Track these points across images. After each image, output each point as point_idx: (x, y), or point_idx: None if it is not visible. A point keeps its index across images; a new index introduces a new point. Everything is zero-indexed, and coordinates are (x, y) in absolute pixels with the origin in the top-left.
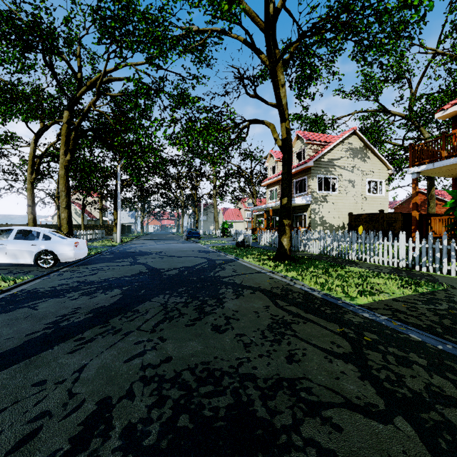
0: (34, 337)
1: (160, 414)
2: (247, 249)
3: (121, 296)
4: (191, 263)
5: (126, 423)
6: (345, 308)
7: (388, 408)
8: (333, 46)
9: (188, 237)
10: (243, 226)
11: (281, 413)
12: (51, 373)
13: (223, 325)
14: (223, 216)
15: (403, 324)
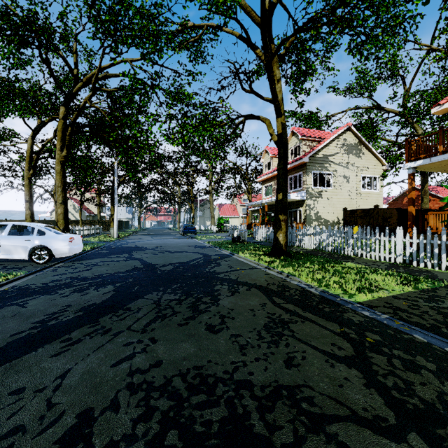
0: (19, 338)
1: (146, 430)
2: (242, 244)
3: (114, 293)
4: (187, 259)
5: (107, 440)
6: (344, 306)
7: (400, 422)
8: (329, 42)
9: (185, 232)
10: (239, 222)
11: (281, 429)
12: (31, 380)
13: (218, 325)
14: (219, 212)
15: (406, 323)
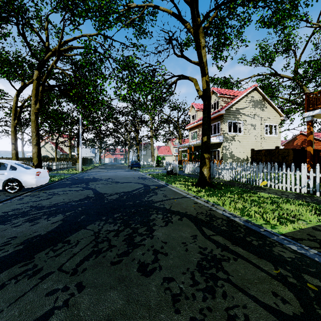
0: None
1: None
2: (175, 176)
3: (61, 223)
4: (130, 188)
5: None
6: (270, 238)
7: None
8: (242, 18)
9: (132, 167)
10: (172, 159)
11: None
12: None
13: (151, 264)
14: (157, 152)
15: None
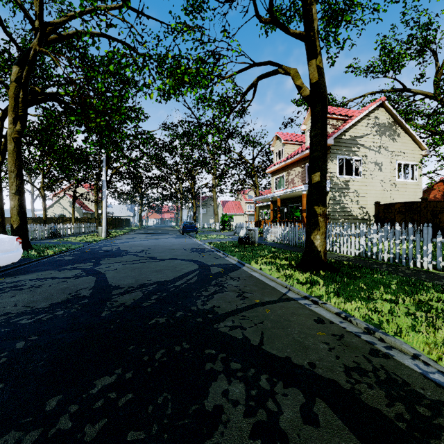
0: None
1: None
2: (253, 247)
3: None
4: (172, 274)
5: None
6: None
7: None
8: None
9: (184, 231)
10: (244, 219)
11: None
12: None
13: None
14: (222, 209)
15: None
